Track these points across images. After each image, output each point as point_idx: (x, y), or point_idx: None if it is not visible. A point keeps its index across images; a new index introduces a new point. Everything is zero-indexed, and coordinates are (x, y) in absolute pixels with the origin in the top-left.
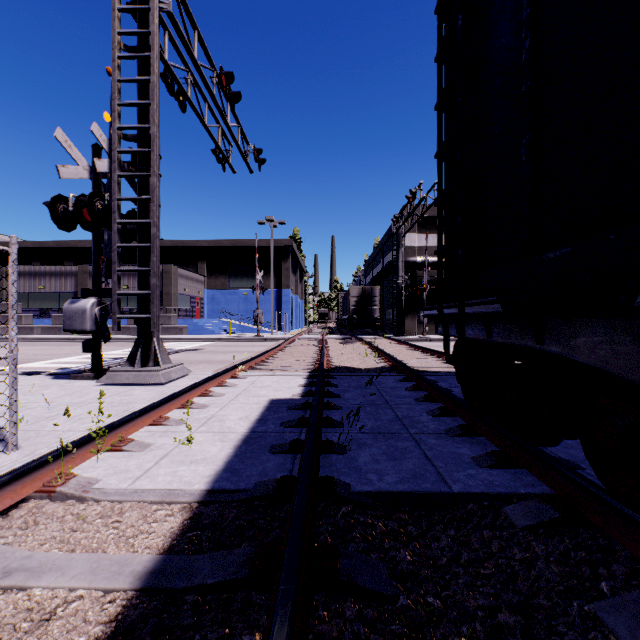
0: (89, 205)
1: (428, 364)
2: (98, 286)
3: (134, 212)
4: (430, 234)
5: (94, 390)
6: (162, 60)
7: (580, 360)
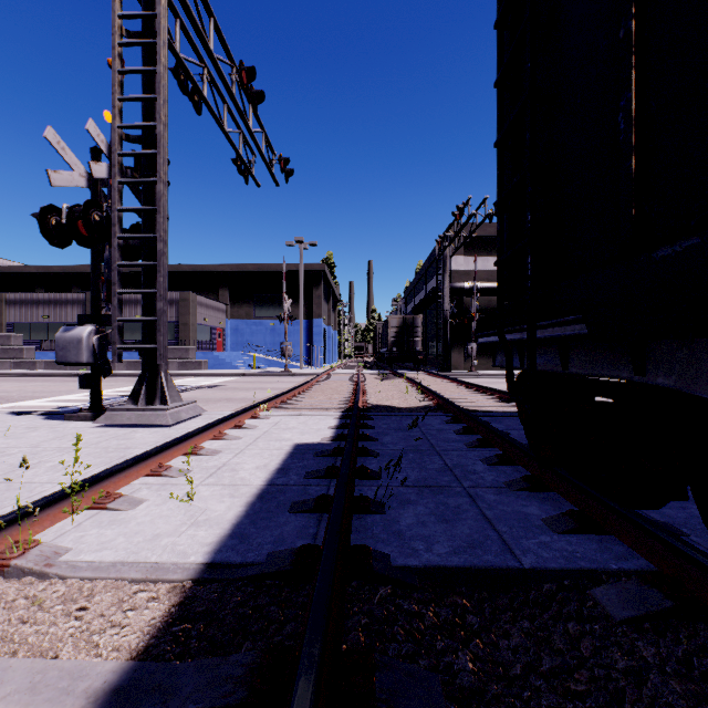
0: (84, 216)
1: (479, 402)
2: (97, 312)
3: (139, 226)
4: (479, 257)
5: (89, 432)
6: (172, 52)
7: (705, 395)
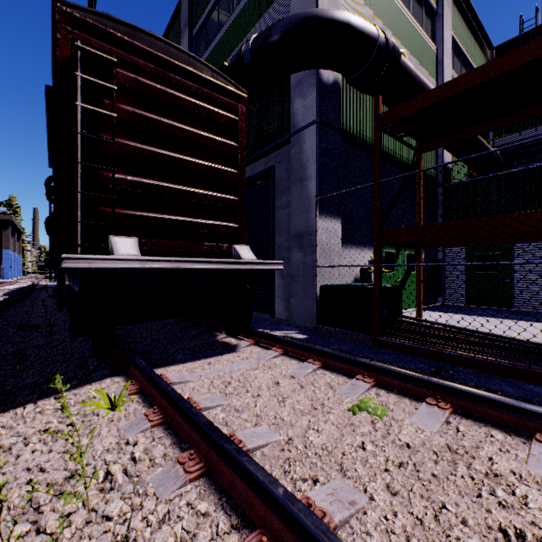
0: None
1: None
2: None
3: None
4: None
5: None
6: None
7: None
